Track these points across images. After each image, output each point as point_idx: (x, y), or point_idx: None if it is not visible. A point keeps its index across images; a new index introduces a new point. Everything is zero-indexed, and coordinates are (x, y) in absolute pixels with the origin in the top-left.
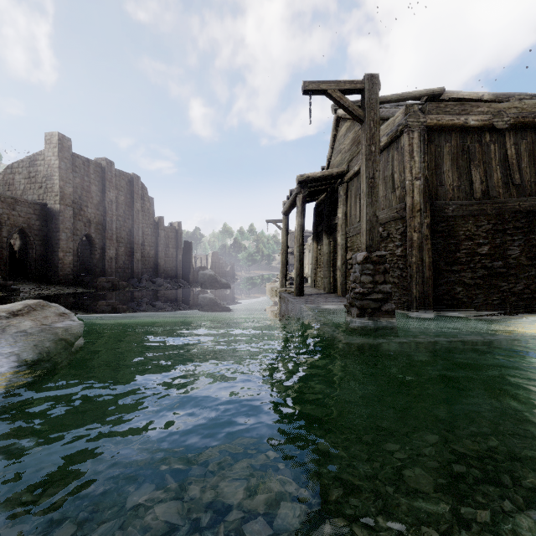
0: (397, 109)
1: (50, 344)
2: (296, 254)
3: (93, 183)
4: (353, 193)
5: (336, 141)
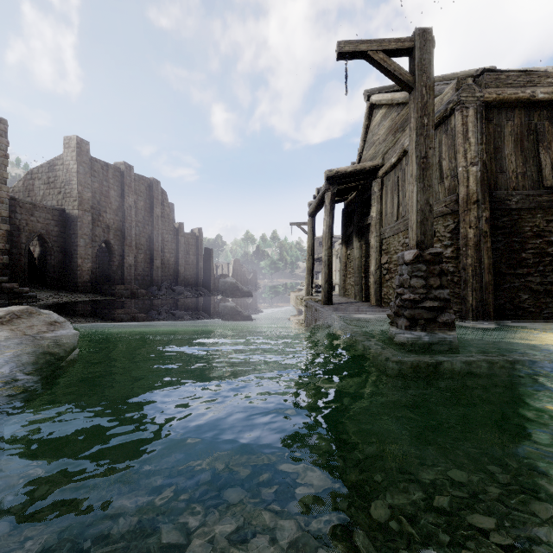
0: (445, 85)
1: (27, 360)
2: (323, 258)
3: (112, 188)
4: (390, 189)
5: (368, 132)
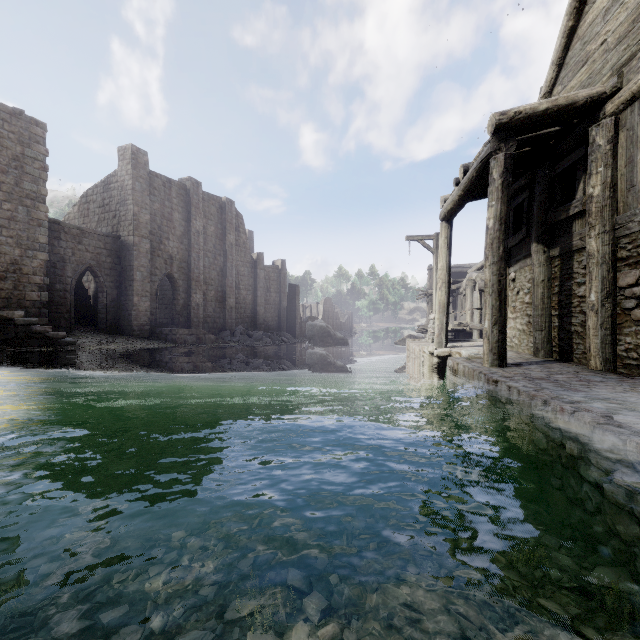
0: None
1: None
2: (489, 278)
3: (175, 210)
4: None
5: (572, 43)
